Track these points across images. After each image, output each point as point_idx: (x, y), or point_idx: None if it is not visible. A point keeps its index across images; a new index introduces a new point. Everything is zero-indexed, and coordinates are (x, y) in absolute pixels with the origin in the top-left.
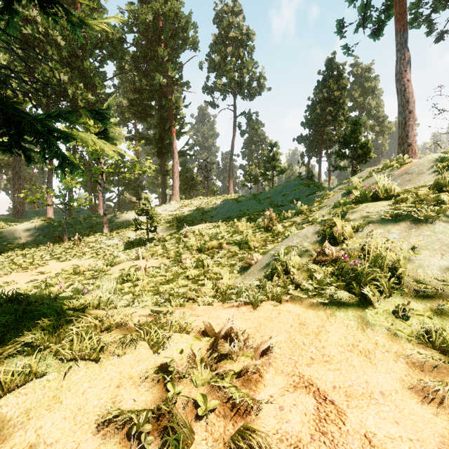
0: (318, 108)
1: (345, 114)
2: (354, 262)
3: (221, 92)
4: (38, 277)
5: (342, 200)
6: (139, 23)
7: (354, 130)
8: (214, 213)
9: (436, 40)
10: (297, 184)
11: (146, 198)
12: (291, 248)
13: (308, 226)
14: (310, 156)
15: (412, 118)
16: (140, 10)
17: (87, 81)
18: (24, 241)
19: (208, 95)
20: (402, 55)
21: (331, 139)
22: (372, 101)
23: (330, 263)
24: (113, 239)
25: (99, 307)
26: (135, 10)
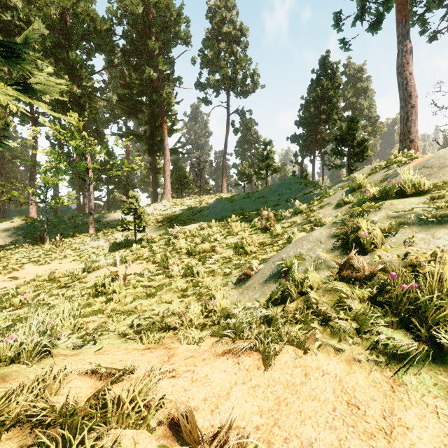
0: (311, 107)
1: (339, 113)
2: (409, 284)
3: (214, 89)
4: (10, 283)
5: (346, 199)
6: (129, 14)
7: (351, 127)
8: (206, 213)
9: (430, 39)
10: (293, 183)
11: (133, 196)
12: (302, 257)
13: (310, 226)
14: (304, 155)
15: (414, 113)
16: (129, 1)
17: (73, 74)
18: (2, 242)
19: (200, 91)
20: (404, 46)
21: (324, 139)
22: (364, 101)
23: (362, 280)
24: (98, 240)
25: (18, 360)
26: (124, 0)
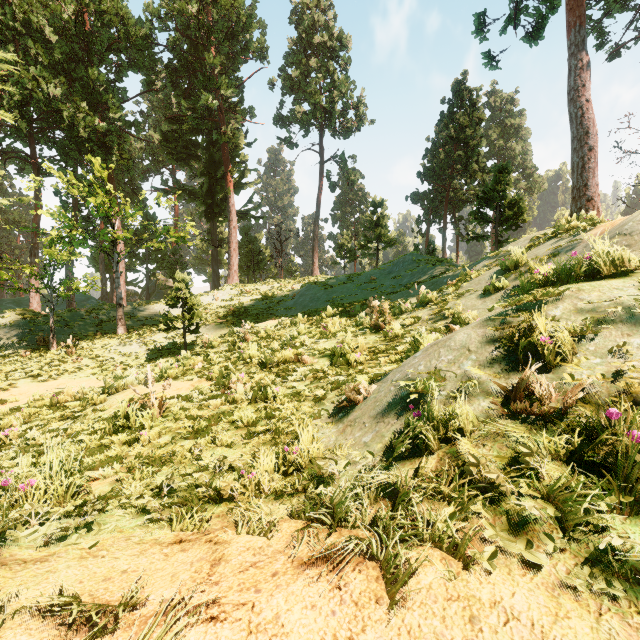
0: (441, 153)
1: (480, 162)
2: None
3: (301, 125)
4: None
5: (497, 283)
6: (177, 14)
7: (499, 180)
8: (290, 304)
9: (610, 56)
10: (415, 261)
11: (182, 279)
12: (440, 374)
13: (444, 324)
14: (430, 221)
15: (593, 158)
16: None
17: (94, 100)
18: None
19: (281, 128)
20: (578, 61)
21: (460, 198)
22: (516, 145)
23: (548, 417)
24: (130, 344)
25: None
26: None
